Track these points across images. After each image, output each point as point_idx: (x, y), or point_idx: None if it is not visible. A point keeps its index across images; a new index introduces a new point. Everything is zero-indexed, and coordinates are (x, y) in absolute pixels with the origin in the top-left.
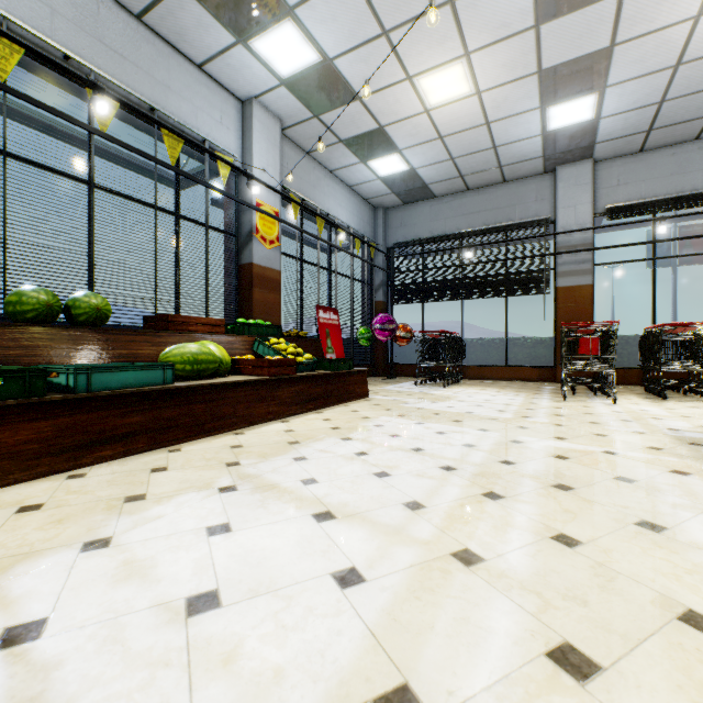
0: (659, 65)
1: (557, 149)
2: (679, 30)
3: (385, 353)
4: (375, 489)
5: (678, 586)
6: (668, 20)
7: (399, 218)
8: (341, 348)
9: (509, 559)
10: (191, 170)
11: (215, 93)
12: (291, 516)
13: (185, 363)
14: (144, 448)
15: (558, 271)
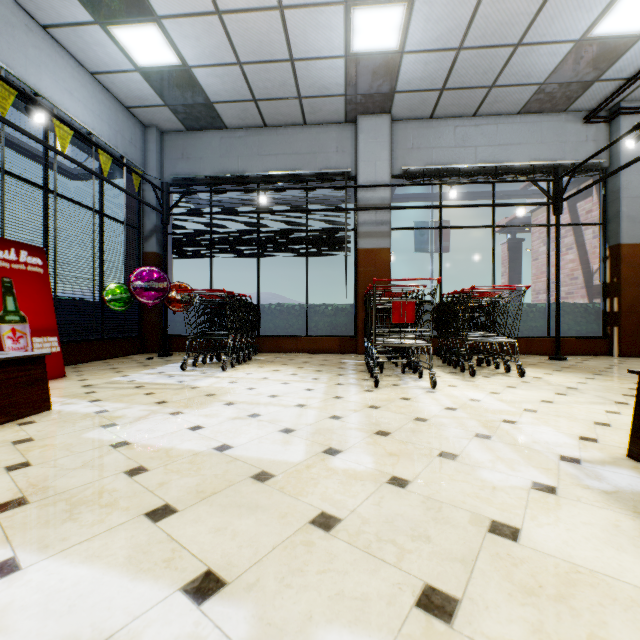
0: None
1: (359, 89)
2: None
3: (160, 321)
4: None
5: None
6: None
7: (180, 146)
8: (47, 314)
9: None
10: None
11: None
12: None
13: None
14: None
15: (359, 231)
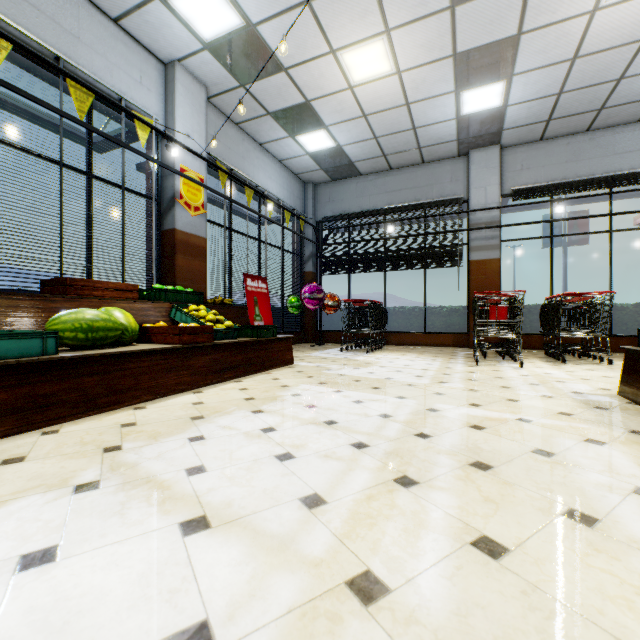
0: (559, 57)
1: (470, 134)
2: (577, 23)
3: (314, 320)
4: (271, 478)
5: (634, 620)
6: (568, 12)
7: (327, 193)
8: (269, 316)
9: (420, 587)
10: (111, 132)
11: (134, 52)
12: (151, 528)
13: (76, 330)
14: (9, 431)
15: (470, 246)
